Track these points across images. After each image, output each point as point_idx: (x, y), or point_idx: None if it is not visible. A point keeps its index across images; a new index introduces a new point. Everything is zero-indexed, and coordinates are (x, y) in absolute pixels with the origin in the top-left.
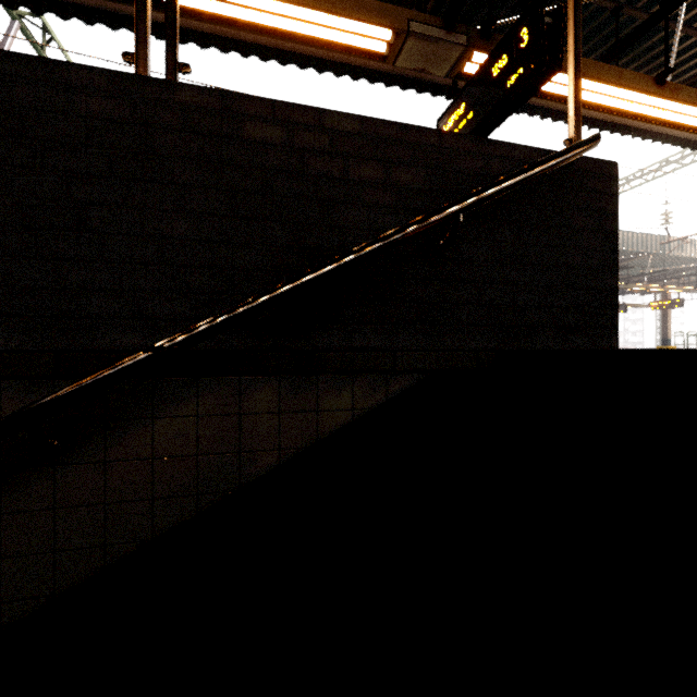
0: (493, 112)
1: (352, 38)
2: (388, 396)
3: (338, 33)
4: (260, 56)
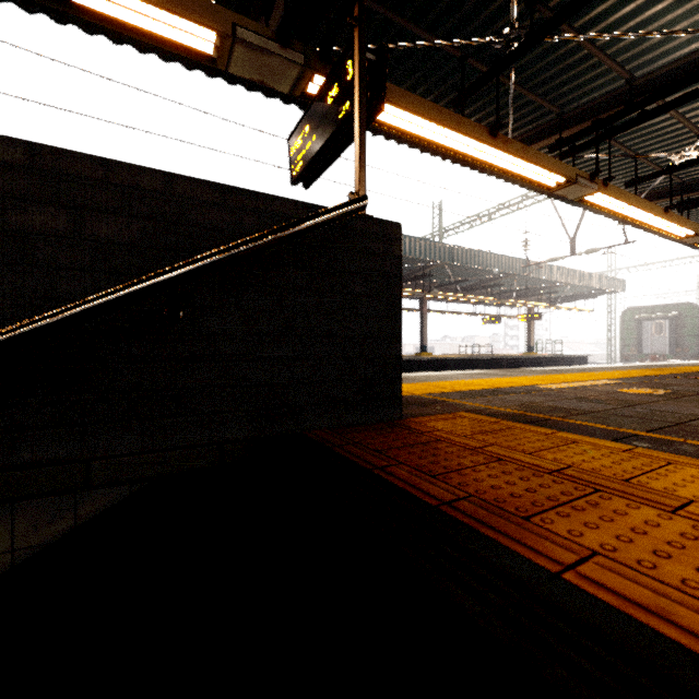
0: (329, 141)
1: (168, 30)
2: (78, 522)
3: (148, 20)
4: (83, 26)
